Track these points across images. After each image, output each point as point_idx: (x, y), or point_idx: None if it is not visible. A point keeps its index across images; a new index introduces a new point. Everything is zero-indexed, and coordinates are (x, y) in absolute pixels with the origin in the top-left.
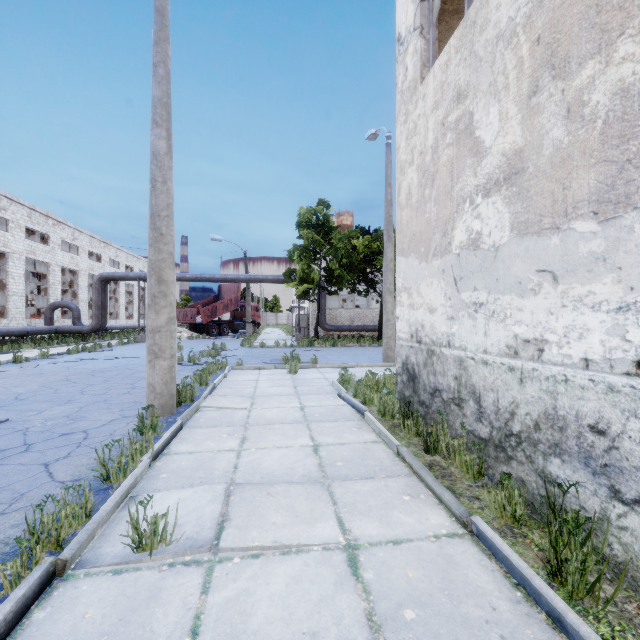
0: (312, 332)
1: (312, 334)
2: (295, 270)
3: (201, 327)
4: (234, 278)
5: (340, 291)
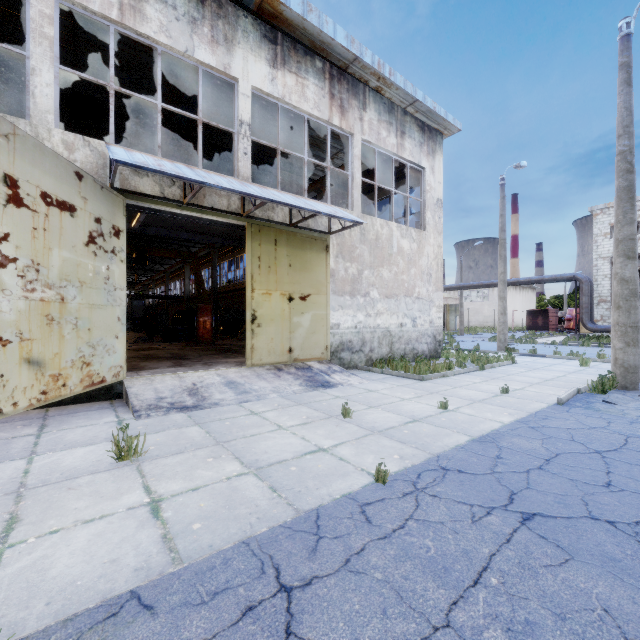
0: None
1: None
2: None
3: None
4: None
5: None
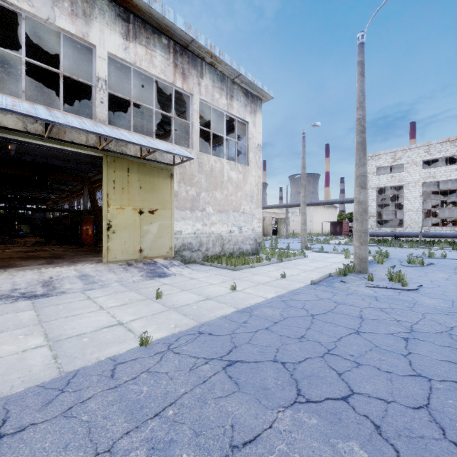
0: None
1: None
2: None
3: None
4: None
5: None
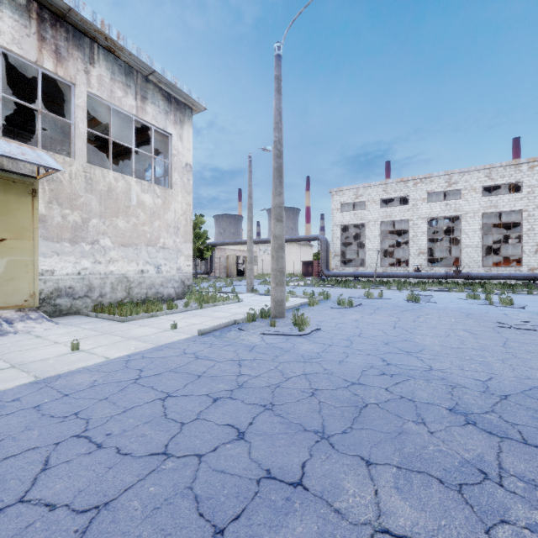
0: None
1: None
2: None
3: None
4: None
5: None
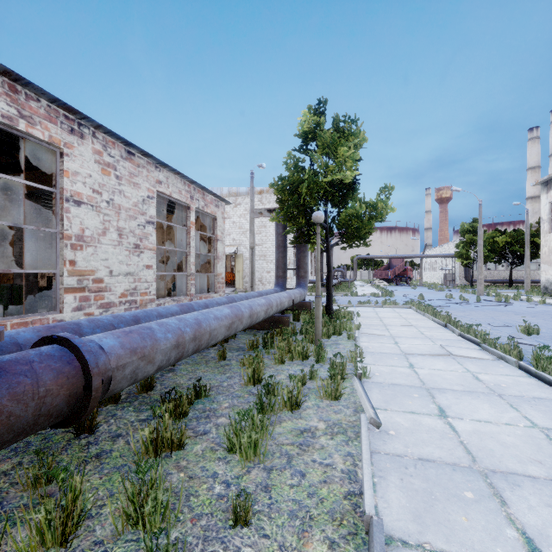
0: (459, 283)
1: (459, 284)
2: (462, 254)
3: (386, 280)
4: (419, 256)
5: (486, 262)
